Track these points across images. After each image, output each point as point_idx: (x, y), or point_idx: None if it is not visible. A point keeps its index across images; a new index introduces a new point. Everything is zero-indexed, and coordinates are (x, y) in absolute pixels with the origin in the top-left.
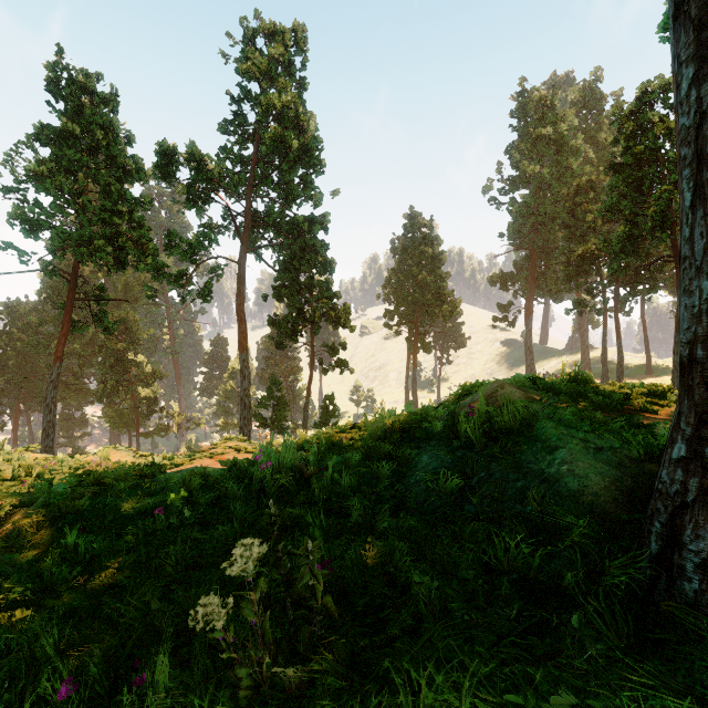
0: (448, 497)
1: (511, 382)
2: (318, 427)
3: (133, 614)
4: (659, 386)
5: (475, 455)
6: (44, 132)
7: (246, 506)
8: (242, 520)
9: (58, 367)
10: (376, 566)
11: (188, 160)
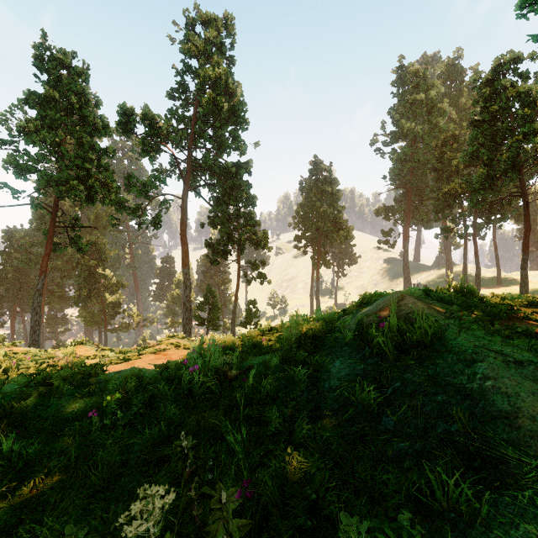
0: (365, 407)
1: (407, 292)
2: (243, 325)
3: (49, 532)
4: (535, 296)
5: (388, 364)
6: (31, 97)
7: (174, 406)
8: (170, 421)
9: (42, 279)
10: (296, 482)
11: (143, 119)
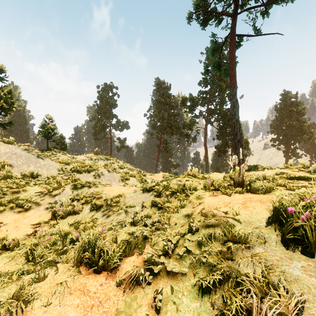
0: None
1: (253, 165)
2: None
3: None
4: None
5: None
6: (156, 102)
7: None
8: None
9: (157, 162)
10: None
11: (189, 100)
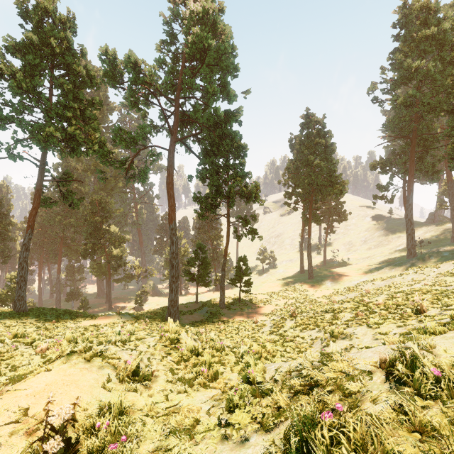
0: None
1: None
2: (233, 283)
3: None
4: None
5: None
6: (11, 43)
7: None
8: None
9: (29, 234)
10: None
11: (125, 63)
